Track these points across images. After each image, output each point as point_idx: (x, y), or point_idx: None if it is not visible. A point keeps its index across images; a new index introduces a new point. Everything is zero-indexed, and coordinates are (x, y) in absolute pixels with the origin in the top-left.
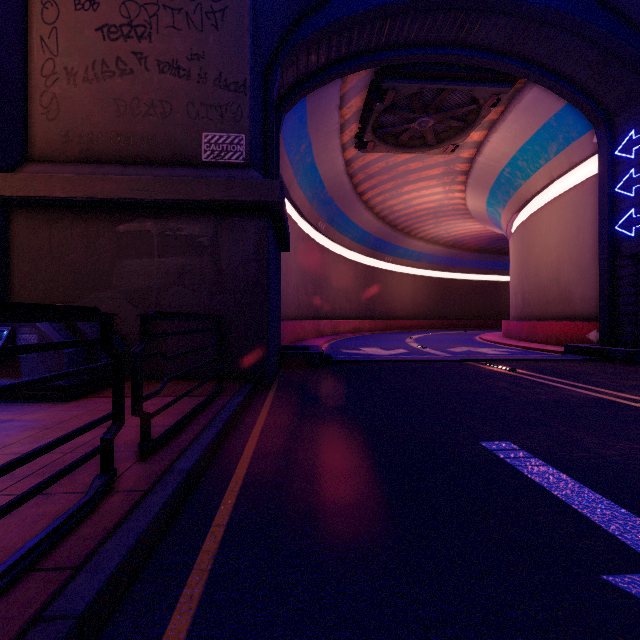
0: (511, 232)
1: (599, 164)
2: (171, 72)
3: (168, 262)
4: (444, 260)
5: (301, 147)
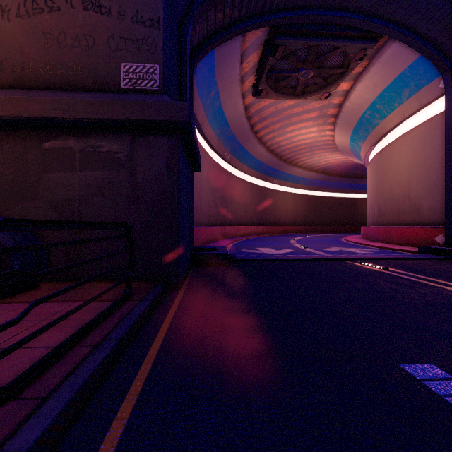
0: (368, 161)
1: (445, 103)
2: (94, 9)
3: (89, 175)
4: (316, 182)
5: (211, 93)
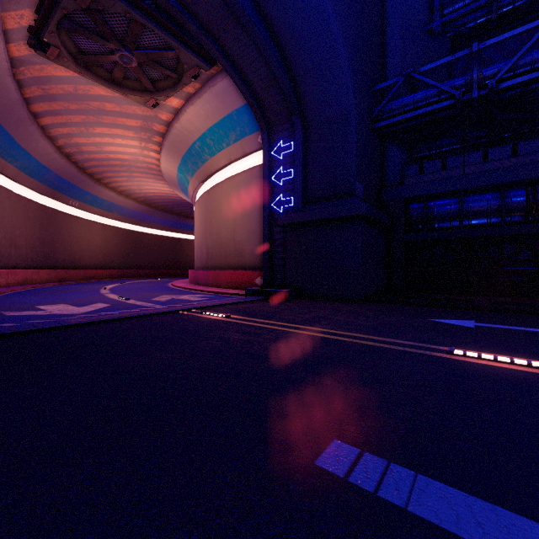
0: (195, 198)
1: (263, 157)
2: None
3: None
4: (135, 214)
5: None
